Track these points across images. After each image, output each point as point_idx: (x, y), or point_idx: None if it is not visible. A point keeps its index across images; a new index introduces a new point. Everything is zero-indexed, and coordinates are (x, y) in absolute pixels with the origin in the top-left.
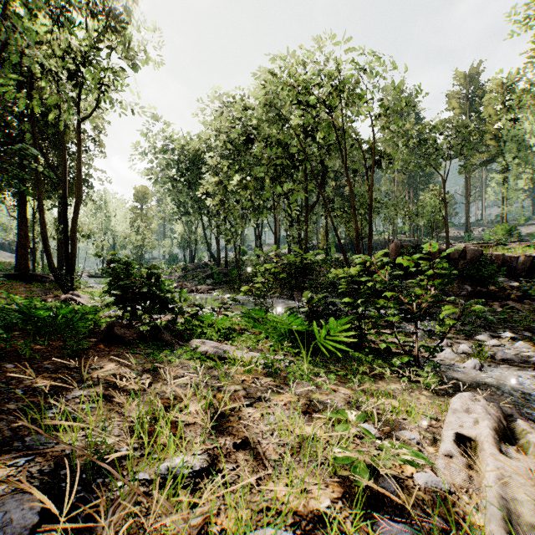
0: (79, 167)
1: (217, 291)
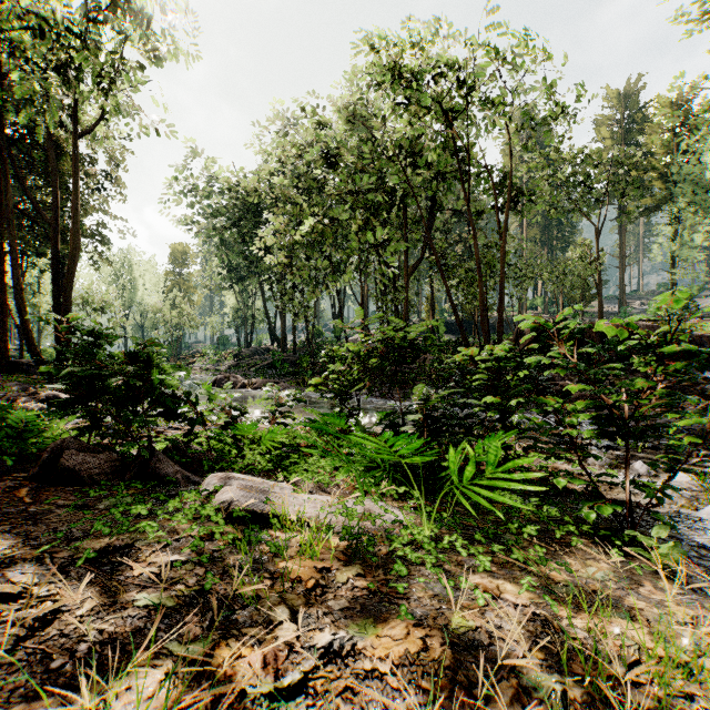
0: (76, 205)
1: (270, 385)
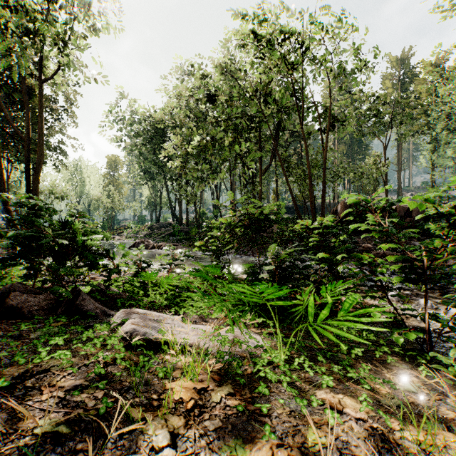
0: (41, 127)
1: (168, 245)
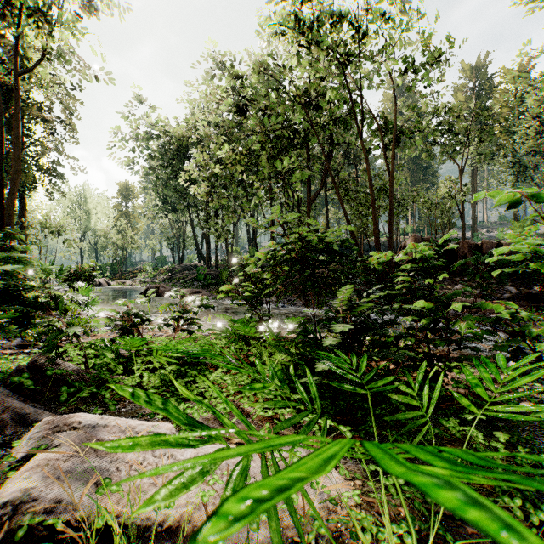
0: (18, 133)
1: (175, 290)
